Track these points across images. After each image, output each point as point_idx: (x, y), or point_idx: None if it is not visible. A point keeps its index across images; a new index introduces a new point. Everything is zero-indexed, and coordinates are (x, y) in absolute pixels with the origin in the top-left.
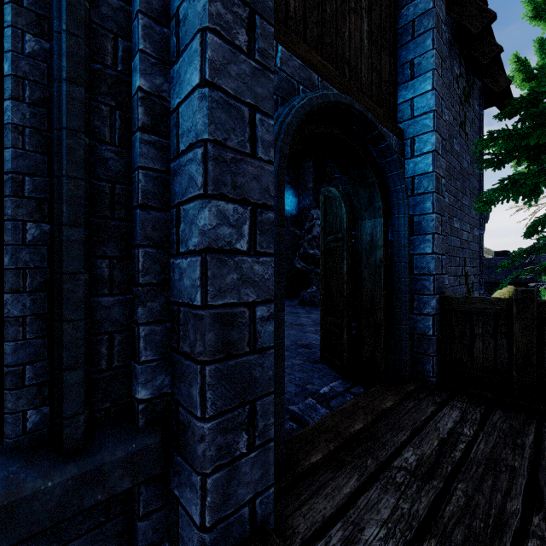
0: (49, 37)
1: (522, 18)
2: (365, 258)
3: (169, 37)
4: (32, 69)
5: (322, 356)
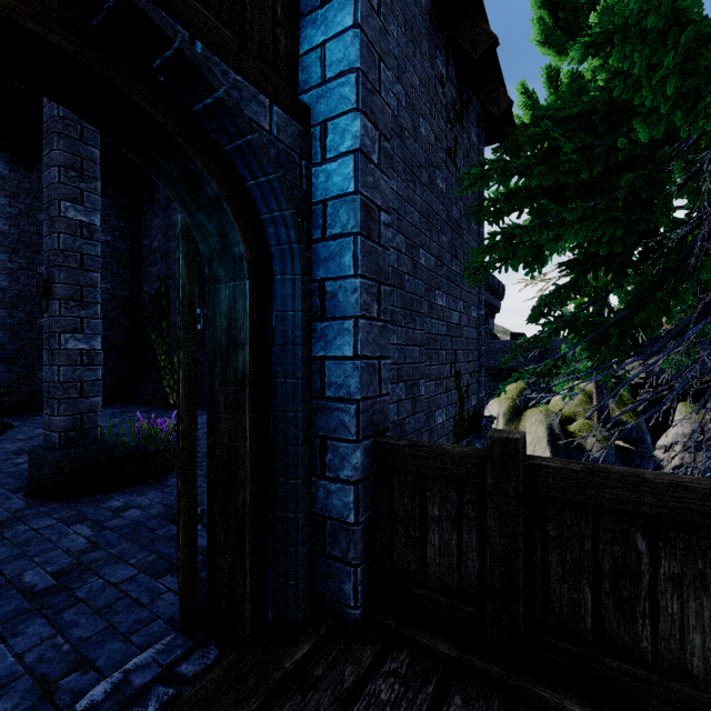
0: None
1: (530, 41)
2: (220, 367)
3: None
4: None
5: (176, 556)
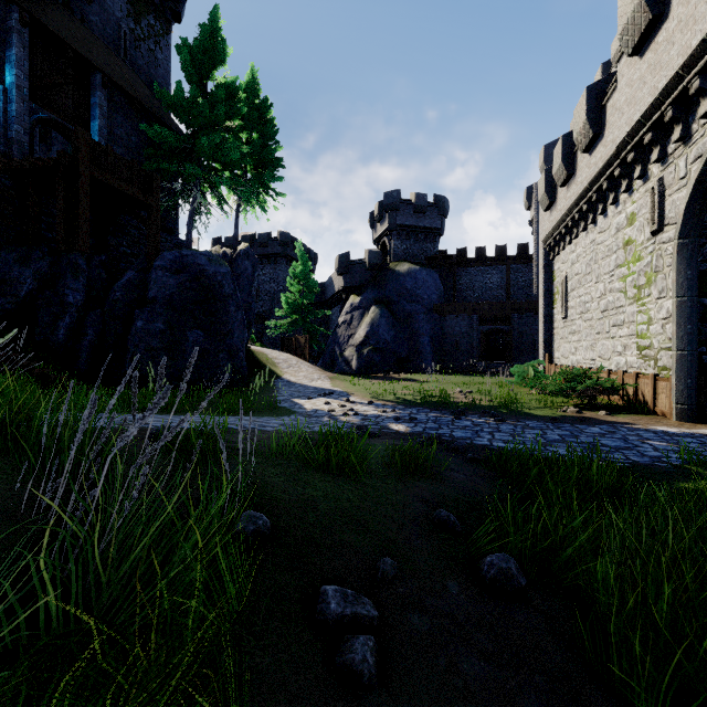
0: None
1: None
2: None
3: (8, 100)
4: None
5: None
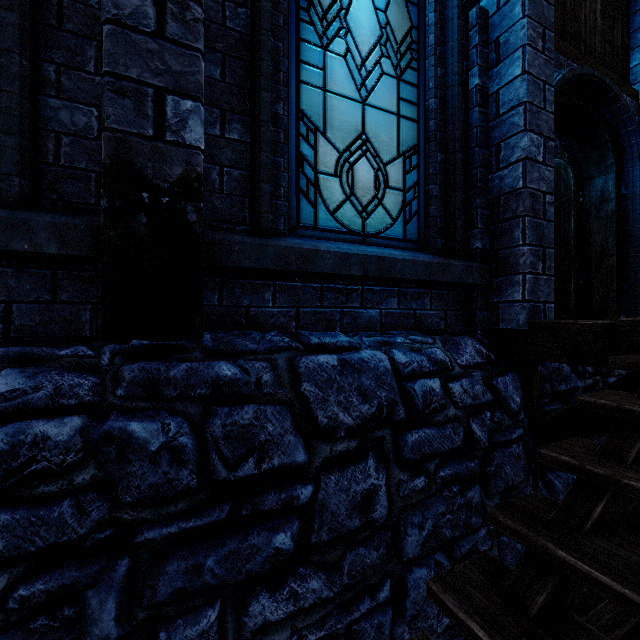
0: (444, 68)
1: None
2: (595, 213)
3: (488, 55)
4: (439, 84)
5: None
